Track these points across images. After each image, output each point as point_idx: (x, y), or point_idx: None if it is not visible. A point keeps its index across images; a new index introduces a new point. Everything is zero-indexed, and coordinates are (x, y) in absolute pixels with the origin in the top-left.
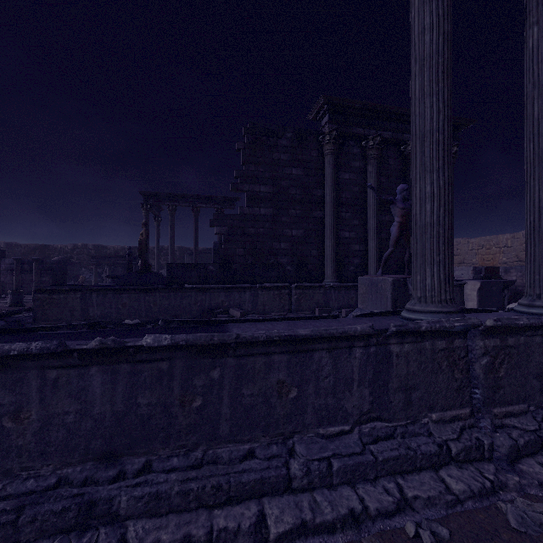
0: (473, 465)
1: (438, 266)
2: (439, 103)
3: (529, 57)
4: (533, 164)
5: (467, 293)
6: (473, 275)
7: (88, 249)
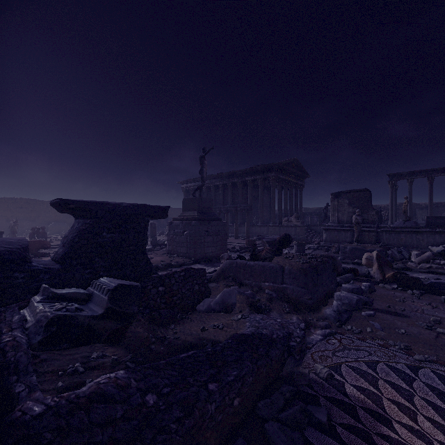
0: None
1: None
2: None
3: None
4: None
5: None
6: None
7: None
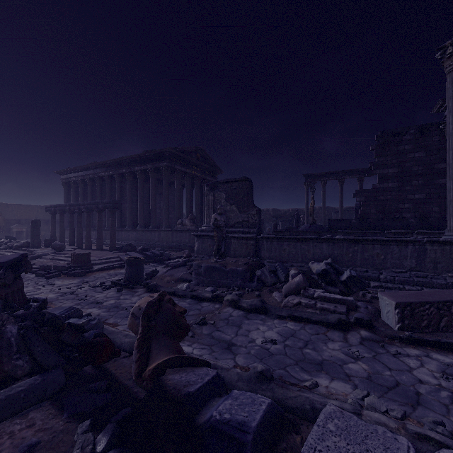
0: None
1: None
2: None
3: None
4: None
5: None
6: None
7: (269, 212)
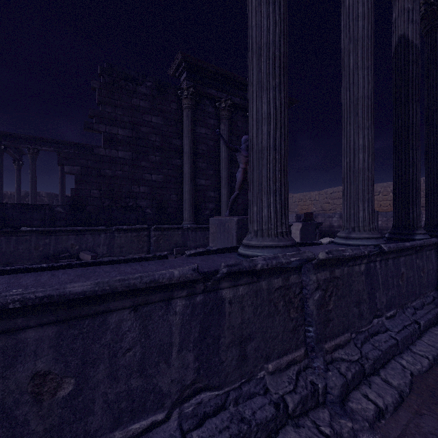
0: (310, 417)
1: (274, 196)
2: (276, 15)
3: (346, 14)
4: (349, 110)
5: (293, 232)
6: (296, 220)
7: None
